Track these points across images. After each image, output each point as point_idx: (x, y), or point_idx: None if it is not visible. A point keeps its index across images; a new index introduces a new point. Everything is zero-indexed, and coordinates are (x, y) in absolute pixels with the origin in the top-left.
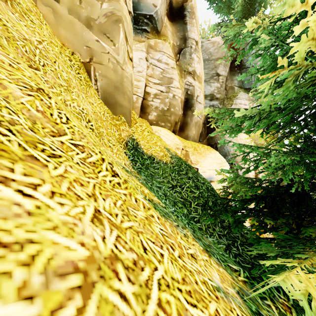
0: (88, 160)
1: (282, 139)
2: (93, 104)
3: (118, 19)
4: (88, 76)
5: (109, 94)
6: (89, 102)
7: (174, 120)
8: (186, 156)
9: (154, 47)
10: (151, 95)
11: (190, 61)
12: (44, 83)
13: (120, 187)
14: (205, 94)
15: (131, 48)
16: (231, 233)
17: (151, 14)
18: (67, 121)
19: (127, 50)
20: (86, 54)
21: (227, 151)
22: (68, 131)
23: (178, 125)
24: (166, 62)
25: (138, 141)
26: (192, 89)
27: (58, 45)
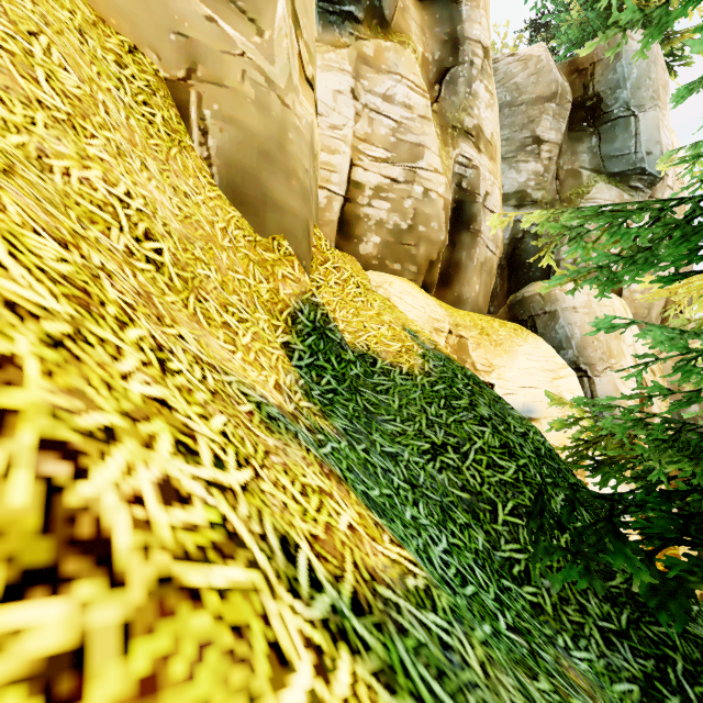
0: None
1: None
2: (187, 196)
3: None
4: (180, 119)
5: (245, 173)
6: (171, 189)
7: (425, 256)
8: (459, 350)
9: (374, 62)
10: (366, 189)
11: (469, 102)
12: None
13: None
14: (504, 191)
15: (309, 51)
16: (645, 622)
17: None
18: None
19: (299, 52)
20: (175, 56)
21: (564, 338)
22: None
23: (438, 268)
24: (406, 103)
25: (330, 311)
26: (474, 176)
27: (79, 13)
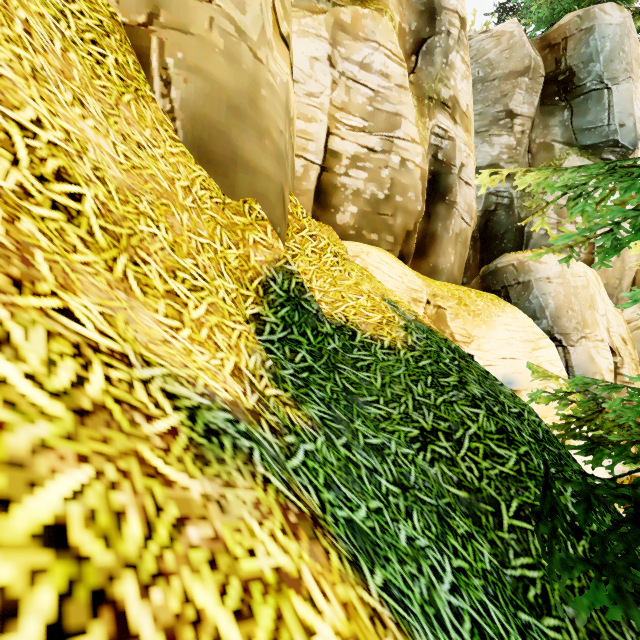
0: None
1: None
2: (140, 146)
3: None
4: (140, 67)
5: (212, 129)
6: (119, 135)
7: (402, 226)
8: (438, 321)
9: (351, 29)
10: (343, 158)
11: (446, 73)
12: None
13: None
14: (477, 164)
15: (284, 7)
16: None
17: None
18: None
19: (273, 5)
20: None
21: (538, 308)
22: None
23: (415, 239)
24: (383, 72)
25: (306, 280)
26: (449, 147)
27: None
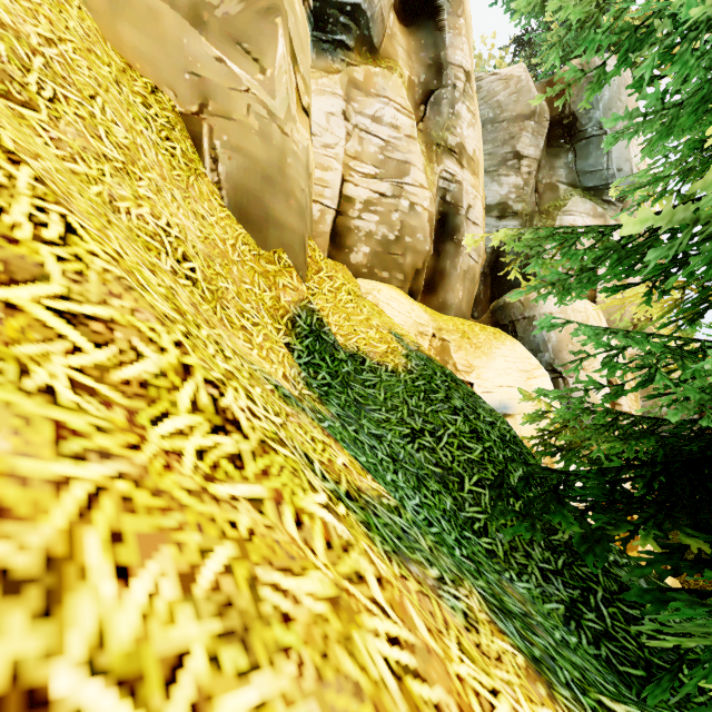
0: (117, 375)
1: (711, 307)
2: (204, 218)
3: (273, 5)
4: (194, 148)
5: (250, 195)
6: (192, 213)
7: (411, 264)
8: (442, 352)
9: (363, 86)
10: (356, 203)
11: (452, 122)
12: (48, 145)
13: (239, 474)
14: (487, 202)
15: (305, 83)
16: (577, 565)
17: (356, 2)
18: (65, 238)
19: (296, 85)
20: (189, 93)
21: (541, 341)
22: (60, 268)
23: (423, 276)
24: (394, 124)
25: (324, 316)
26: (457, 190)
27: (113, 64)
